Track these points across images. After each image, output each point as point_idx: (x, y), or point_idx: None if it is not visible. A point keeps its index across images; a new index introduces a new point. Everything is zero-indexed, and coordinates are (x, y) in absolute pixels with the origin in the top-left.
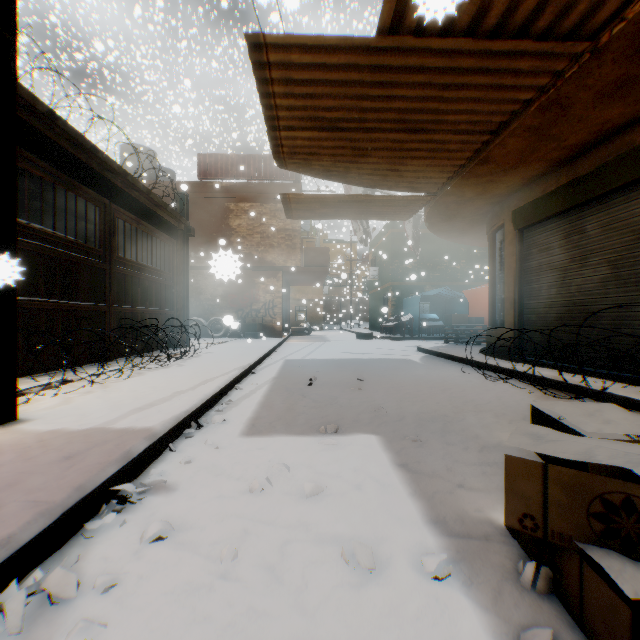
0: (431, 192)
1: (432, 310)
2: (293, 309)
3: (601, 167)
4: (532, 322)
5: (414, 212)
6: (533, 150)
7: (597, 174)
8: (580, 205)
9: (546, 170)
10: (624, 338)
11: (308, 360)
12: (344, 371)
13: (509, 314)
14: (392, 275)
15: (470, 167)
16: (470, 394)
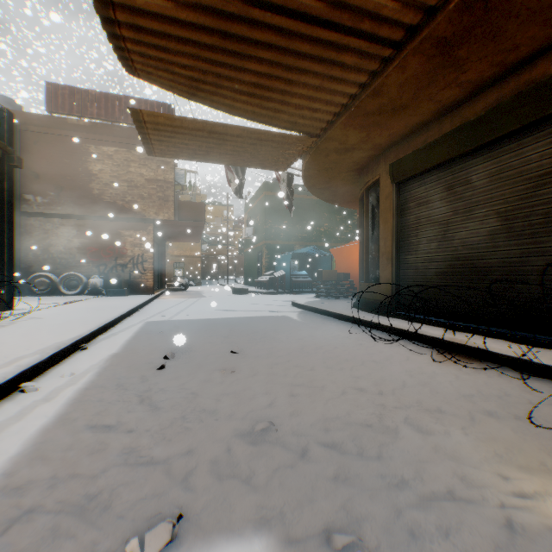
0: (313, 134)
1: (301, 267)
2: (171, 265)
3: (495, 110)
4: (410, 277)
5: (293, 160)
6: (431, 82)
7: (490, 118)
8: (465, 155)
9: (430, 118)
10: (518, 294)
11: (174, 322)
12: (215, 338)
13: (386, 269)
14: (266, 234)
15: (360, 100)
16: (374, 369)
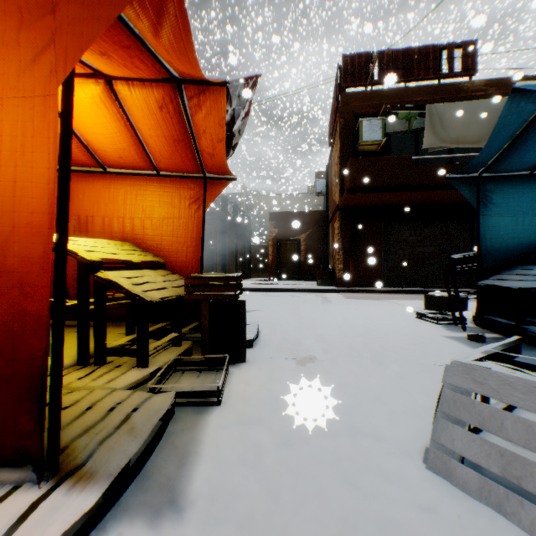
0: None
1: None
2: None
3: None
4: None
5: None
6: None
7: None
8: None
9: None
10: None
11: None
12: None
13: None
14: None
15: None
16: None
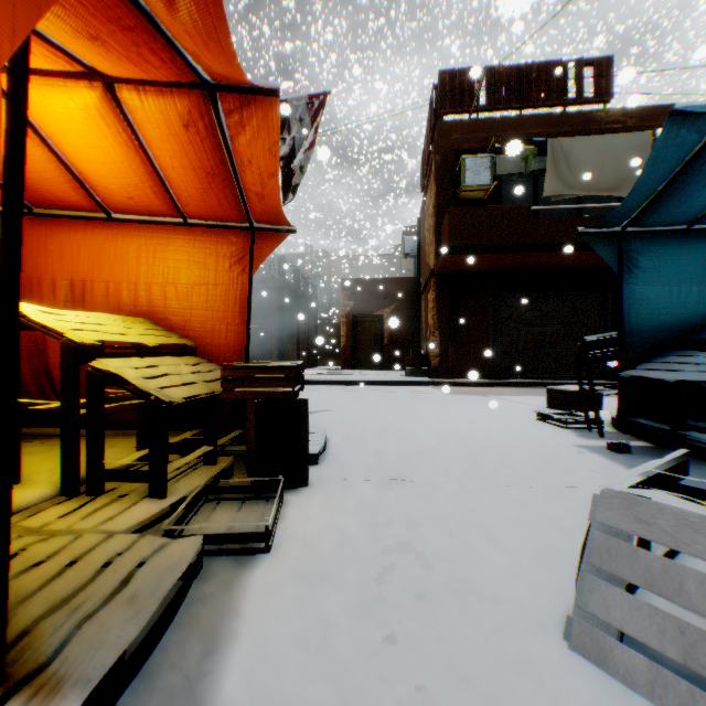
0: None
1: None
2: None
3: None
4: None
5: None
6: None
7: None
8: None
9: None
10: None
11: None
12: None
13: None
14: None
15: None
16: None
